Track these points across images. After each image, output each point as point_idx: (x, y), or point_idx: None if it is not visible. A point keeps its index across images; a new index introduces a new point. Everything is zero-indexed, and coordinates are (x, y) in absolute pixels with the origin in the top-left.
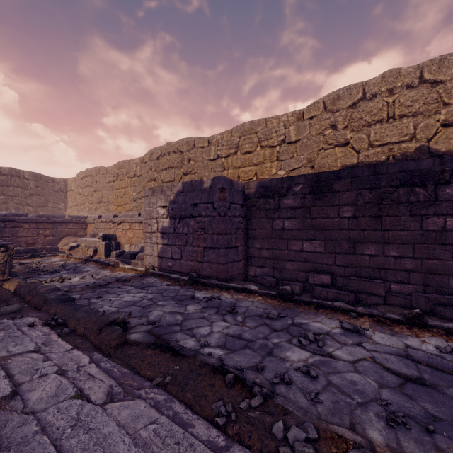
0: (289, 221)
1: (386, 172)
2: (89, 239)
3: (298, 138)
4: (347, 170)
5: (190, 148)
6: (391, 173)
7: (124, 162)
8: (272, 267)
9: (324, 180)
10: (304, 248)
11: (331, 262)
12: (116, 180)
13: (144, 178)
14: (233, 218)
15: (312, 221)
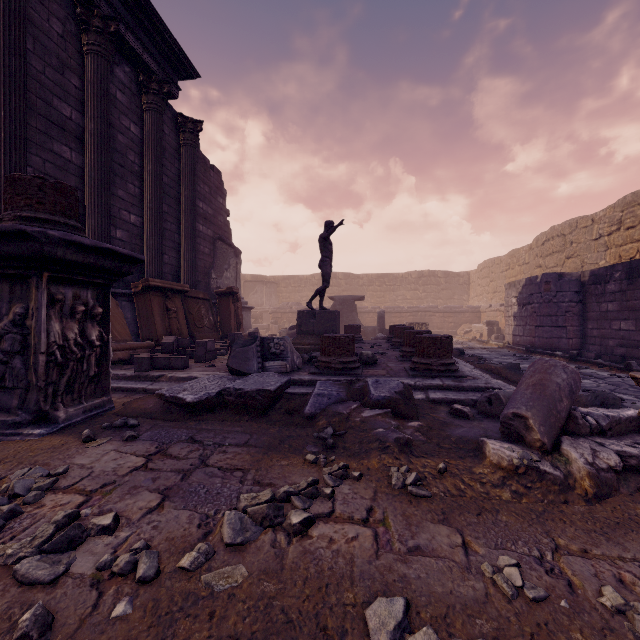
0: (611, 304)
1: None
2: (478, 325)
3: None
4: None
5: (572, 231)
6: None
7: (514, 251)
8: (599, 344)
9: (635, 267)
10: (621, 327)
11: (639, 339)
12: (508, 269)
13: (531, 265)
14: (560, 303)
15: (626, 304)
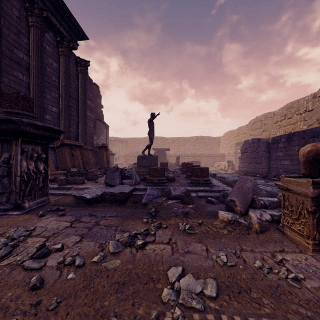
0: (280, 153)
1: (307, 132)
2: (223, 162)
3: (312, 108)
4: (296, 132)
5: (265, 119)
6: (308, 133)
7: (240, 127)
8: (275, 171)
9: (290, 136)
10: (284, 163)
11: (292, 168)
12: (237, 136)
13: (247, 134)
14: (259, 152)
15: (287, 153)
